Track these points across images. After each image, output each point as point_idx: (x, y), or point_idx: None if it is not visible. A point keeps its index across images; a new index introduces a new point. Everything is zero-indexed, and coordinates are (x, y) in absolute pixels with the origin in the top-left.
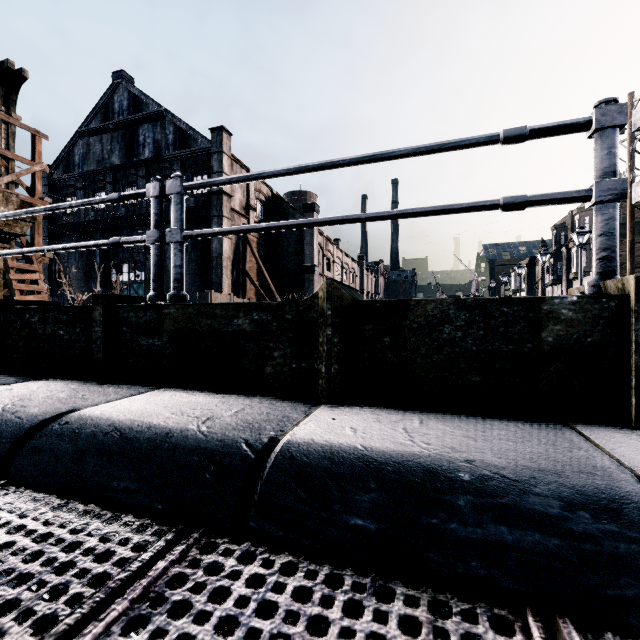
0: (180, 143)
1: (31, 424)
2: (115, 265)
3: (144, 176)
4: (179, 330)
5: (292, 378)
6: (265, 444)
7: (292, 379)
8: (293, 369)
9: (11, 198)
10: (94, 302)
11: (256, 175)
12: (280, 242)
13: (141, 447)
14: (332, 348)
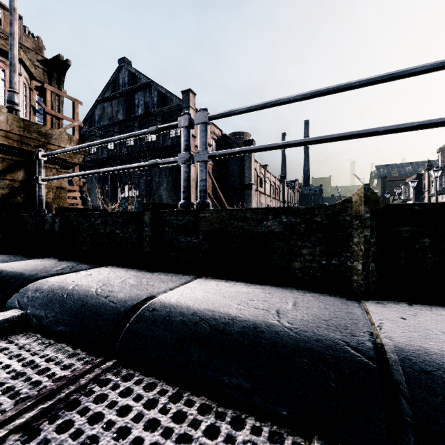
0: (161, 103)
1: (125, 309)
2: (120, 186)
3: (138, 126)
4: (213, 230)
5: (321, 273)
6: (373, 349)
7: (321, 274)
8: (322, 265)
9: (73, 138)
10: (144, 208)
11: (273, 102)
12: (227, 168)
13: (238, 341)
14: (369, 248)
